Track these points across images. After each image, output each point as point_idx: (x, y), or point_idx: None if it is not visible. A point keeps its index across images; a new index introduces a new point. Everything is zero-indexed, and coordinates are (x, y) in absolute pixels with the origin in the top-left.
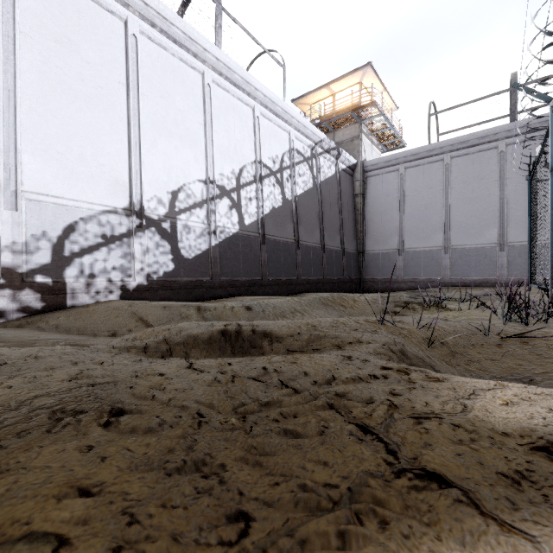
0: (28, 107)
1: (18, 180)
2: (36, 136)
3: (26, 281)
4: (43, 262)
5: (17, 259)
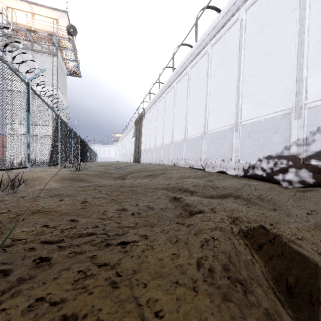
0: (314, 43)
1: (302, 98)
2: (318, 59)
3: (304, 163)
4: (316, 150)
5: (299, 149)
